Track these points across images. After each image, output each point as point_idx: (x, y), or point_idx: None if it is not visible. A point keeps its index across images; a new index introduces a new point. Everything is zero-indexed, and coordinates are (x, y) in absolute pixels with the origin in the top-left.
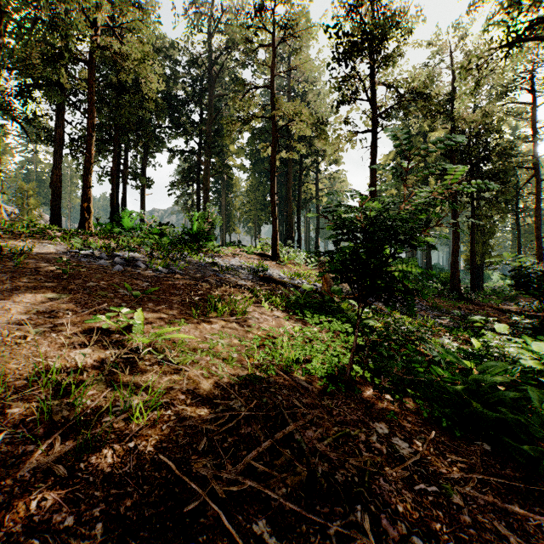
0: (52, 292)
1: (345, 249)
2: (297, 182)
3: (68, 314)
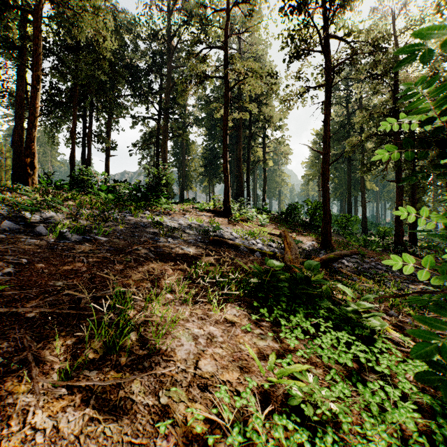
0: None
1: None
2: (246, 145)
3: None
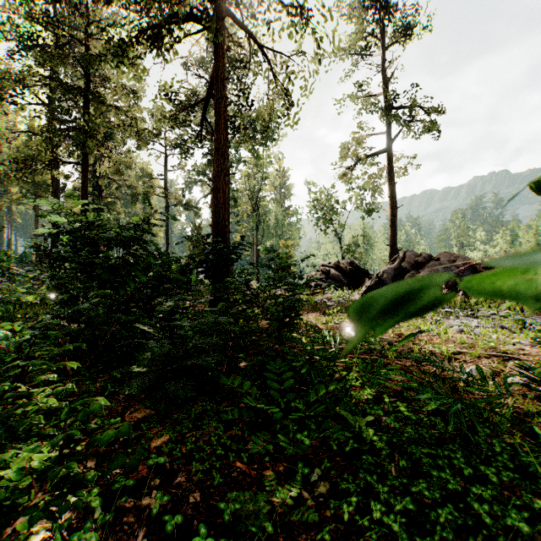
0: None
1: None
2: None
3: None
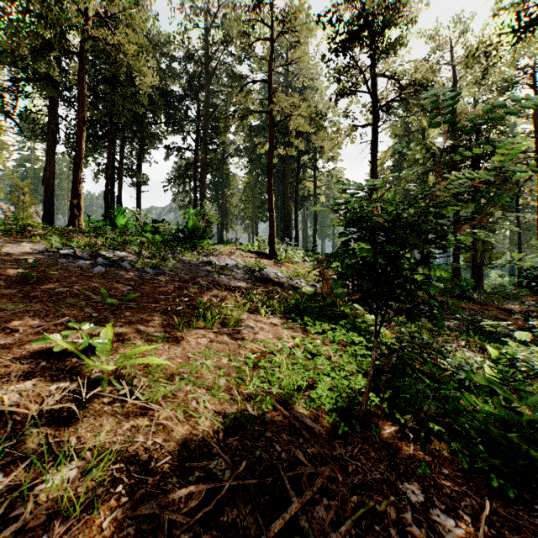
0: (8, 301)
1: (363, 252)
2: (294, 179)
3: (18, 331)
